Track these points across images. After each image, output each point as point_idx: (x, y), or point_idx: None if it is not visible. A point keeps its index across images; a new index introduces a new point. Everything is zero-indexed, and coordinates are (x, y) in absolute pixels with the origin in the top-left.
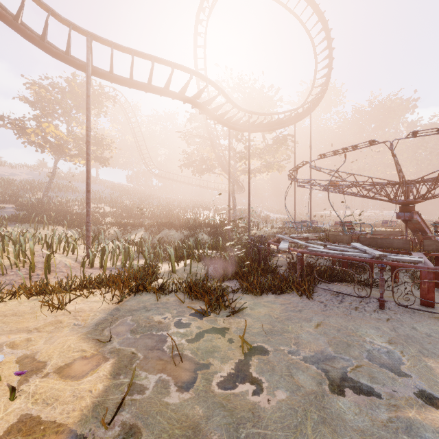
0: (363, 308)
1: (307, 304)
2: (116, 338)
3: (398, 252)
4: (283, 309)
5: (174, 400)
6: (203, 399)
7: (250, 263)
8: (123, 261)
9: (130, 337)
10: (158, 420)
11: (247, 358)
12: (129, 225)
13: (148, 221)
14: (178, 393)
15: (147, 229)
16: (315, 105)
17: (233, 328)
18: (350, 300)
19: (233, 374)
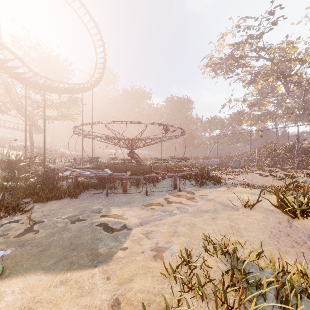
0: (100, 197)
1: (74, 201)
2: None
3: (123, 172)
4: (59, 205)
5: None
6: (4, 244)
7: (41, 186)
8: None
9: None
10: None
11: (32, 226)
12: None
13: None
14: None
15: None
16: (95, 84)
17: (25, 218)
18: (96, 195)
19: (23, 232)
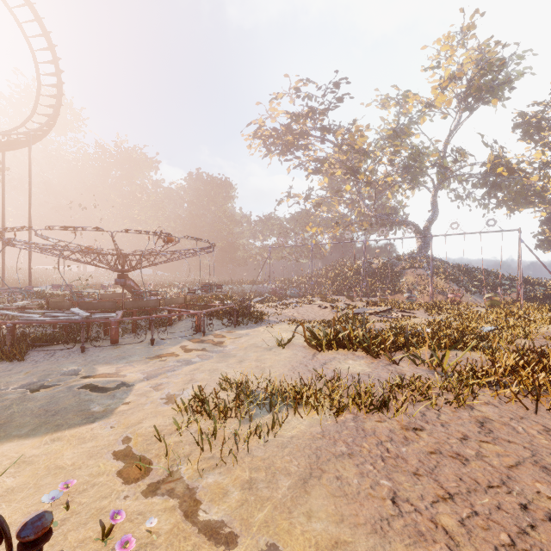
0: (69, 355)
1: (18, 365)
2: None
3: (109, 311)
4: None
5: None
6: None
7: None
8: None
9: None
10: None
11: None
12: None
13: None
14: None
15: None
16: (37, 137)
17: None
18: (61, 353)
19: None
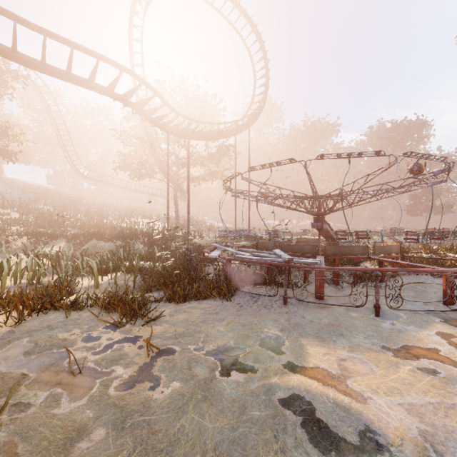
0: (271, 305)
1: (225, 307)
2: (3, 363)
3: (308, 256)
4: (202, 312)
5: (64, 410)
6: (96, 403)
7: (180, 272)
8: (30, 278)
9: (23, 359)
10: (40, 431)
11: (153, 360)
12: (45, 235)
13: (72, 231)
14: (70, 403)
15: (70, 240)
16: (253, 119)
17: (147, 335)
18: (263, 300)
19: (134, 376)
